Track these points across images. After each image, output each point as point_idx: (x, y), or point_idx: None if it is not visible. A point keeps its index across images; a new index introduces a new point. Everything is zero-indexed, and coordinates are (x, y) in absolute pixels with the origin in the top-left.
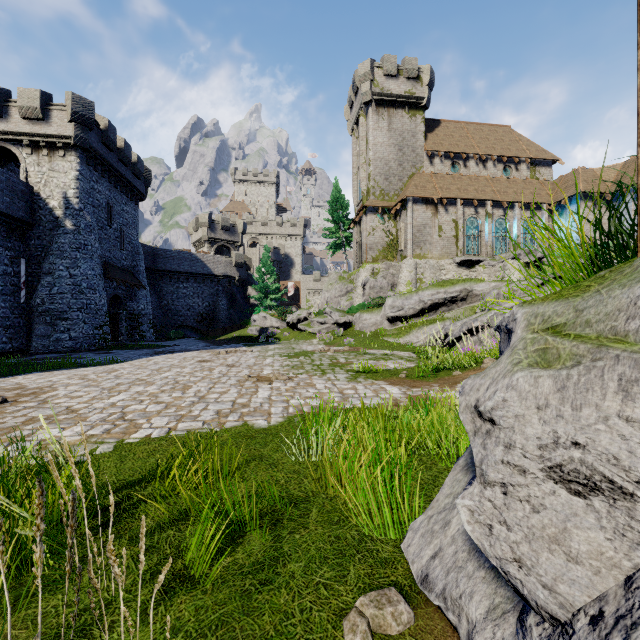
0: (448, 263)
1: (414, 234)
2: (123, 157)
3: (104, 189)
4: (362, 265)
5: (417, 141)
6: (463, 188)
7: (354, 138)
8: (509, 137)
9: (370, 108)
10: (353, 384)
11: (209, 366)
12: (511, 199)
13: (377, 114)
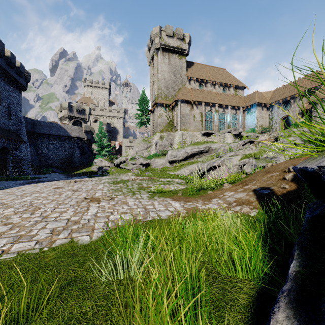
0: (198, 134)
1: (181, 118)
2: (9, 62)
3: None
4: (155, 133)
5: (183, 71)
6: (205, 97)
7: (151, 67)
8: (225, 74)
9: (159, 52)
10: (152, 201)
11: (60, 191)
12: (227, 104)
13: (163, 55)
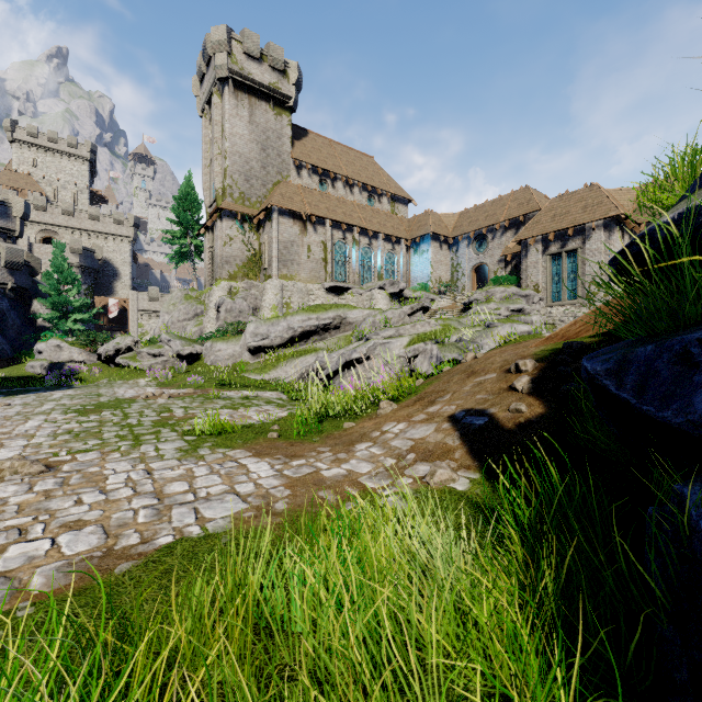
0: (317, 288)
1: (280, 251)
2: None
3: None
4: (216, 282)
5: (283, 145)
6: (332, 208)
7: (206, 121)
8: (373, 168)
9: (227, 87)
10: (188, 465)
11: None
12: (376, 229)
13: (236, 98)
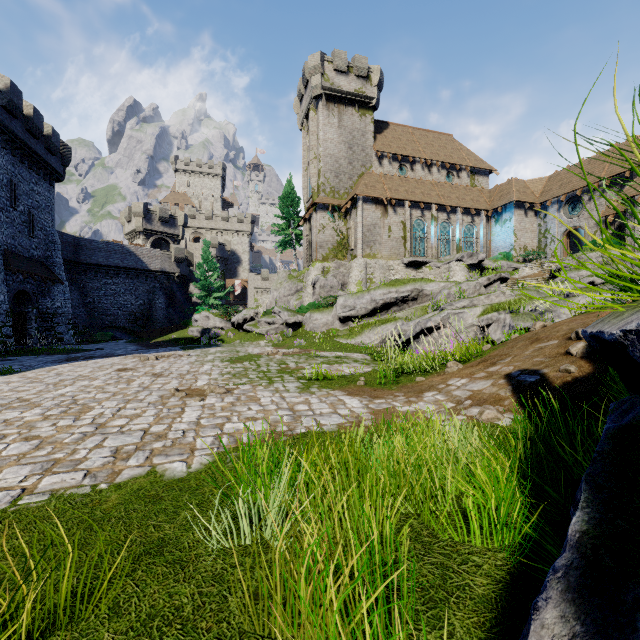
0: (397, 263)
1: (364, 233)
2: (32, 127)
3: (5, 163)
4: (312, 263)
5: (367, 141)
6: (411, 190)
7: (304, 133)
8: (451, 145)
9: (320, 102)
10: (306, 396)
11: (129, 376)
12: (454, 204)
13: (327, 109)
